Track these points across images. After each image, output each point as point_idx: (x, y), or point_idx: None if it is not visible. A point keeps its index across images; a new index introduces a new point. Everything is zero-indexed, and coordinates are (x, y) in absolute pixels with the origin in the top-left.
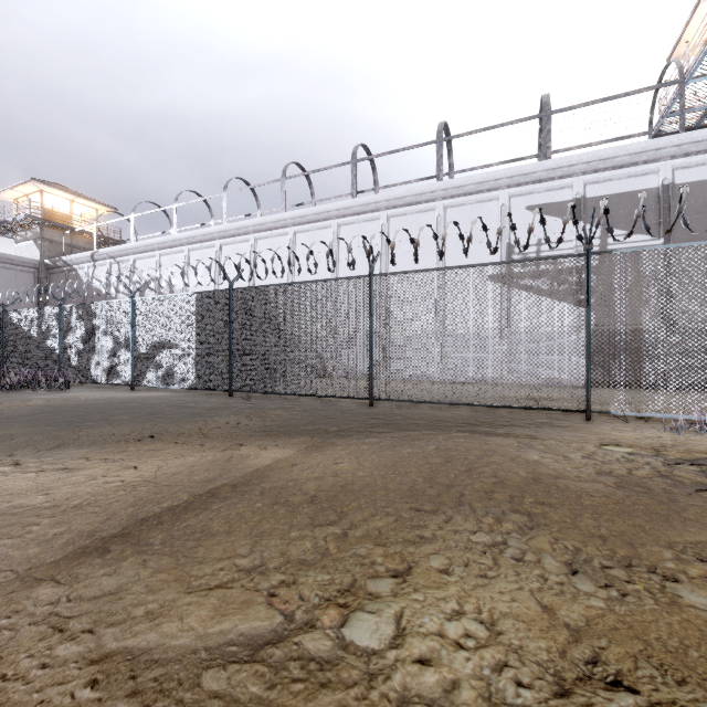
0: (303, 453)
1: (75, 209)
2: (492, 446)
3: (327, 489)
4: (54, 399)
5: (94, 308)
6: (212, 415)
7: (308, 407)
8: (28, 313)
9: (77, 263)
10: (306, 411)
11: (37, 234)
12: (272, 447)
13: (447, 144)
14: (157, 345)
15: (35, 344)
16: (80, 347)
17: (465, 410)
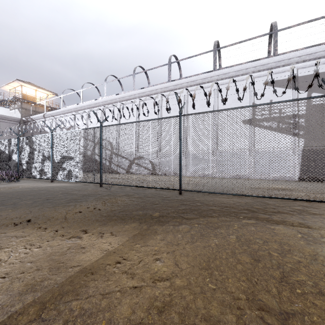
0: (129, 244)
1: (38, 94)
2: (282, 237)
3: (141, 320)
4: (4, 187)
5: (33, 139)
6: (82, 201)
7: (143, 194)
8: (4, 142)
9: (37, 119)
10: (141, 198)
11: (19, 106)
12: (107, 236)
13: (218, 53)
14: (63, 158)
15: (7, 157)
16: (27, 159)
17: (239, 198)
